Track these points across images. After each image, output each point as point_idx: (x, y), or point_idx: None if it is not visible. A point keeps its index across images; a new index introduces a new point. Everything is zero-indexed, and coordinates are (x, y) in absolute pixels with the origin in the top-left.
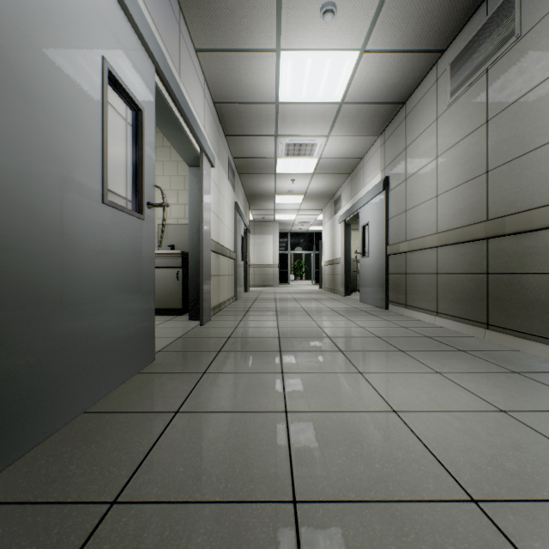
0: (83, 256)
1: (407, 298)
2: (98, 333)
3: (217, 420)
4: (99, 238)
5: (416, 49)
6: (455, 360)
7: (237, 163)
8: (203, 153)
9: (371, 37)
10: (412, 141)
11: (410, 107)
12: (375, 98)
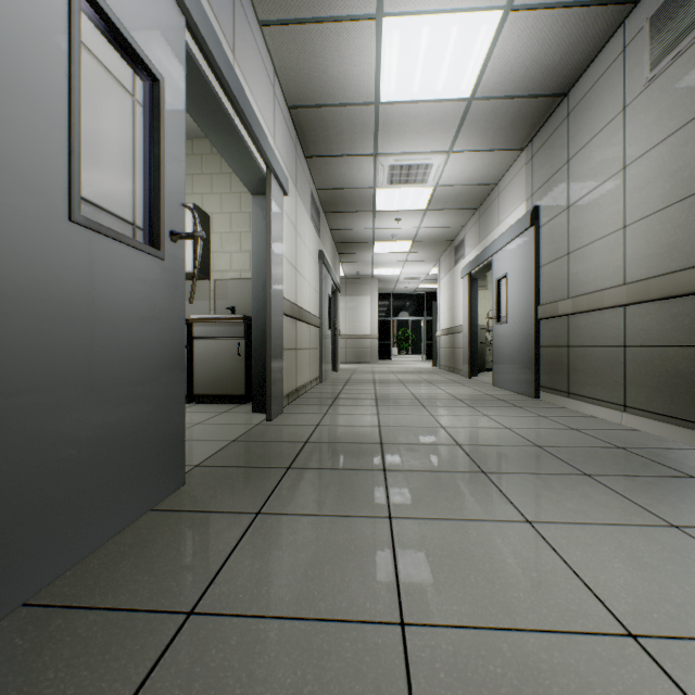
0: (20, 313)
1: (571, 382)
2: (58, 453)
3: (263, 644)
4: (61, 283)
5: None
6: (692, 498)
7: (322, 197)
8: (271, 173)
9: None
10: (579, 150)
11: (576, 99)
12: (522, 88)
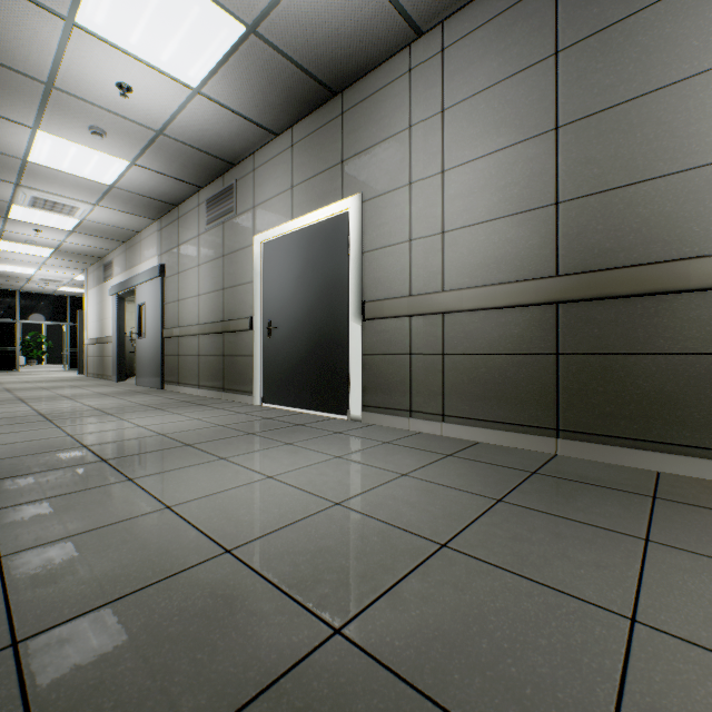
0: None
1: (180, 376)
2: None
3: (20, 444)
4: None
5: (181, 179)
6: (192, 409)
7: None
8: None
9: (140, 159)
10: (183, 243)
11: (182, 212)
12: (149, 194)
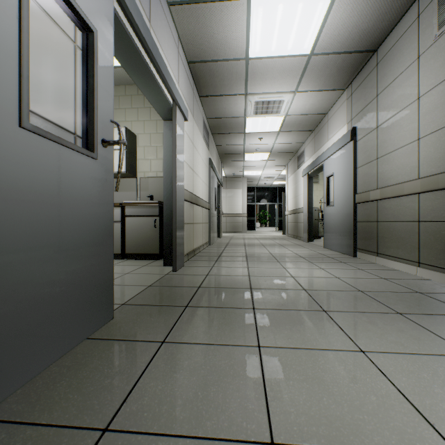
0: None
1: (379, 246)
2: (10, 302)
3: None
4: (12, 173)
5: None
6: None
7: (210, 123)
8: (176, 104)
9: None
10: (385, 87)
11: (383, 53)
12: (345, 46)
